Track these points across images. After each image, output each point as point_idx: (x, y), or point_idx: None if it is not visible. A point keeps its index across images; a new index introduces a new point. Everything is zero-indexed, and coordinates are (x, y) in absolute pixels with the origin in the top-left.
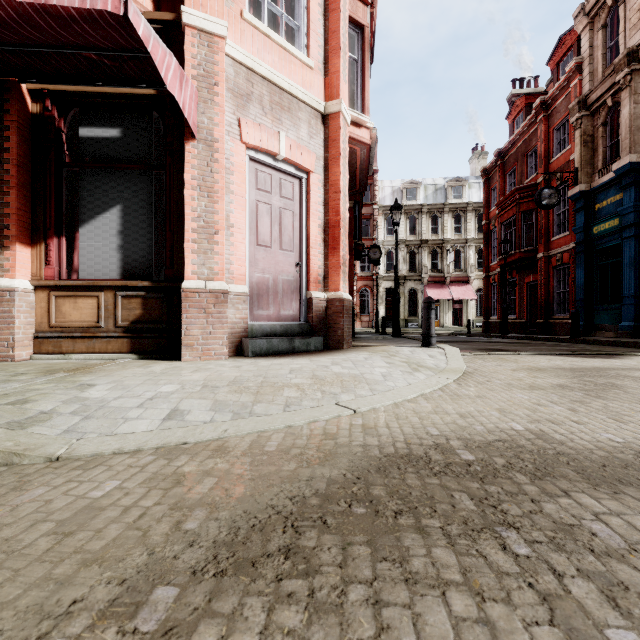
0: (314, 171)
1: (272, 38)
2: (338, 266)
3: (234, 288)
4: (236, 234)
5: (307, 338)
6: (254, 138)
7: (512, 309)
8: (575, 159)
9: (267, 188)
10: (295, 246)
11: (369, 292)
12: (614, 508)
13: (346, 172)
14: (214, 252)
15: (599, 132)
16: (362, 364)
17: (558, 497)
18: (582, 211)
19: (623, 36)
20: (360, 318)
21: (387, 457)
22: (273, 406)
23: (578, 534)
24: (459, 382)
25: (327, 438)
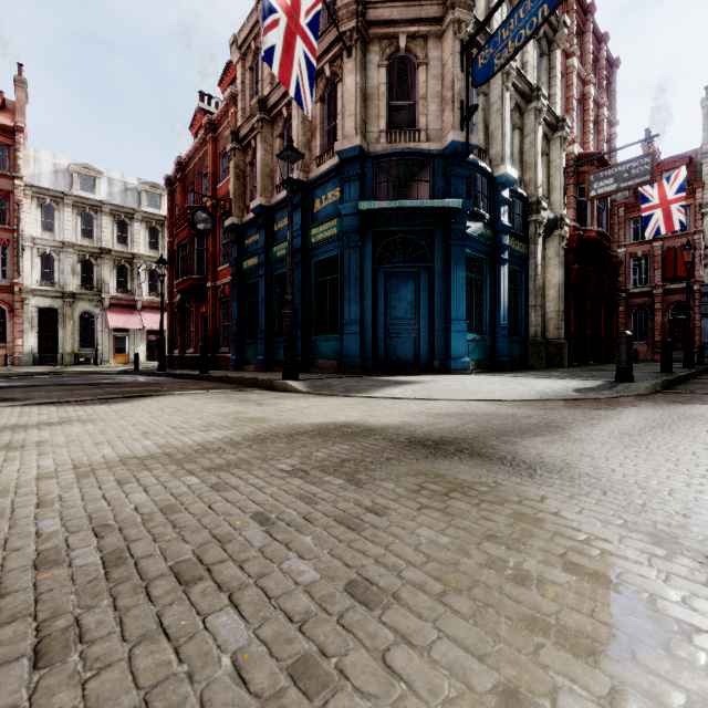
0: None
1: None
2: None
3: None
4: None
5: None
6: None
7: (192, 342)
8: (231, 190)
9: None
10: None
11: (6, 311)
12: None
13: None
14: None
15: (248, 170)
16: None
17: None
18: (236, 244)
19: (261, 85)
20: None
21: None
22: None
23: None
24: None
25: None
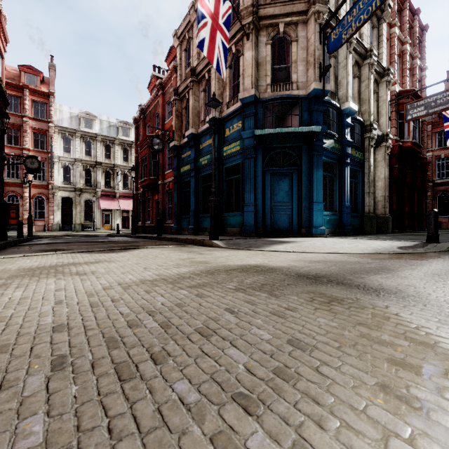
0: None
1: None
2: None
3: None
4: None
5: None
6: None
7: (149, 217)
8: (173, 124)
9: None
10: None
11: (45, 199)
12: None
13: None
14: None
15: (184, 112)
16: None
17: None
18: (176, 157)
19: (192, 60)
20: (34, 222)
21: None
22: None
23: None
24: None
25: None
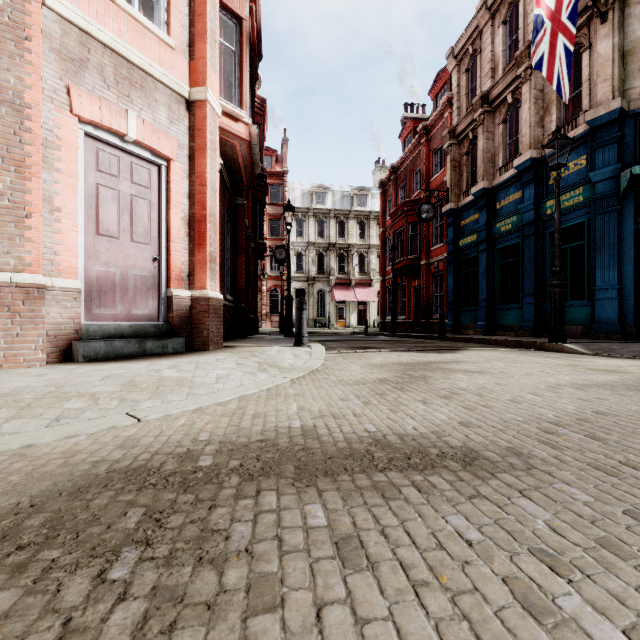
0: (176, 159)
1: (117, 3)
2: (204, 263)
3: (60, 282)
4: (64, 220)
5: (163, 339)
6: (91, 112)
7: (403, 310)
8: (447, 181)
9: (113, 171)
10: (152, 239)
11: (279, 292)
12: (285, 504)
13: (216, 165)
14: (25, 239)
15: (464, 160)
16: (206, 366)
17: (244, 499)
18: (452, 226)
19: (480, 81)
20: (270, 318)
21: (109, 473)
22: (35, 421)
23: (210, 541)
24: (296, 381)
25: (62, 456)
